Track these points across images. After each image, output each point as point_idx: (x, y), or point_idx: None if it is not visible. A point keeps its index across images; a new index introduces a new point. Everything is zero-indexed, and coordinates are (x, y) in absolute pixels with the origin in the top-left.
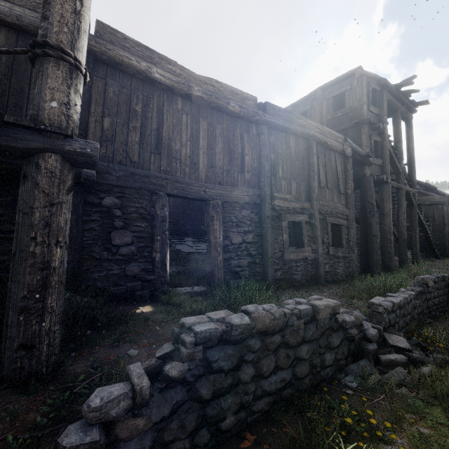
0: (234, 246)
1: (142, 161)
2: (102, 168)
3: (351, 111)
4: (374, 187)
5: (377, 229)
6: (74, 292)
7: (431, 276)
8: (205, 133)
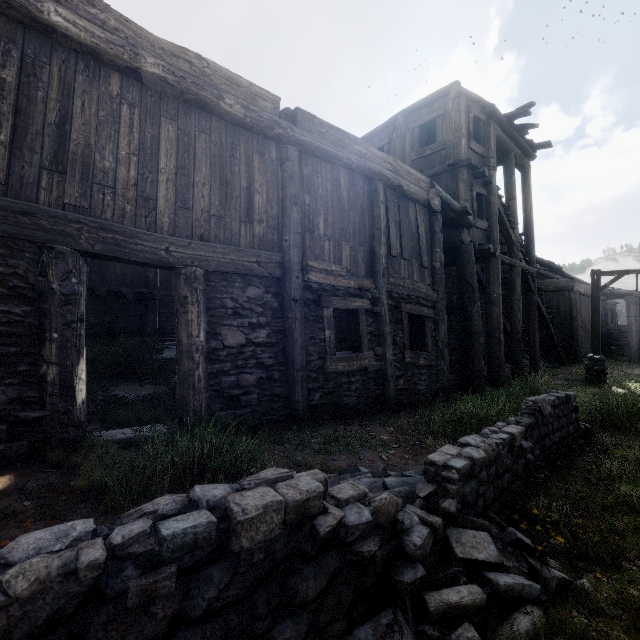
0: (230, 351)
1: (18, 182)
2: None
3: (445, 148)
4: (481, 264)
5: (480, 322)
6: None
7: (549, 397)
8: (171, 146)
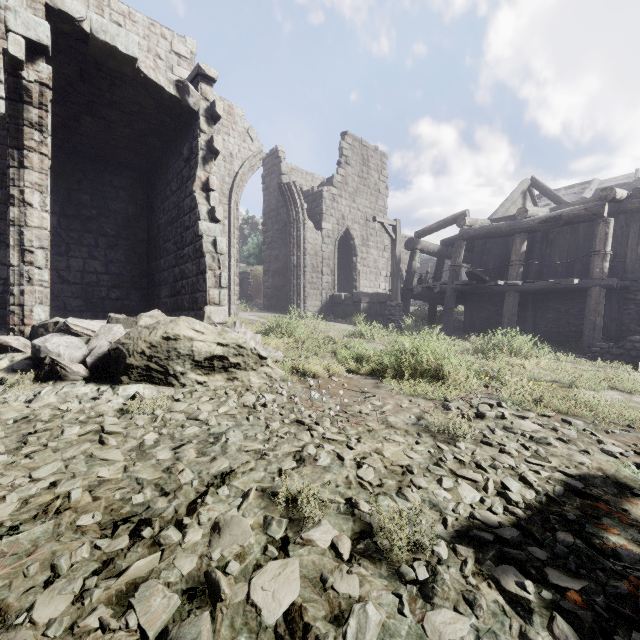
0: None
1: None
2: (636, 277)
3: None
4: None
5: None
6: (611, 341)
7: None
8: None
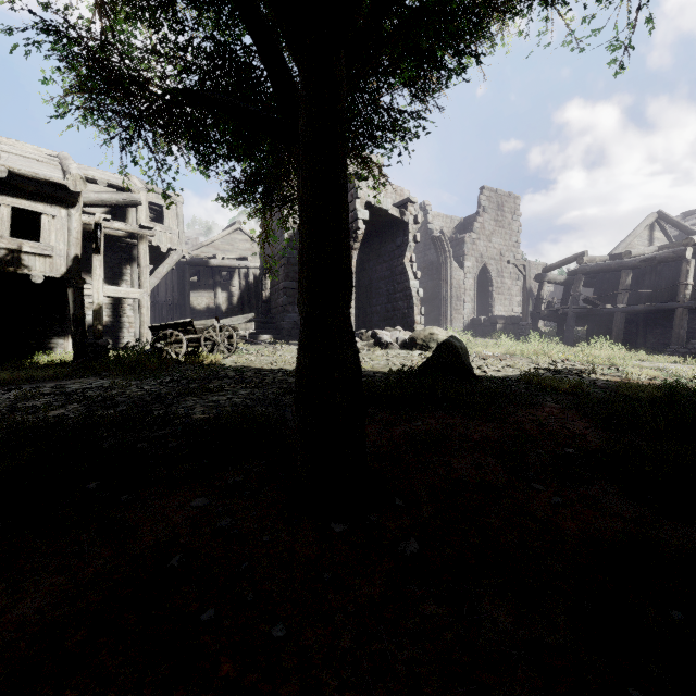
0: None
1: None
2: None
3: None
4: None
5: None
6: None
7: None
8: None
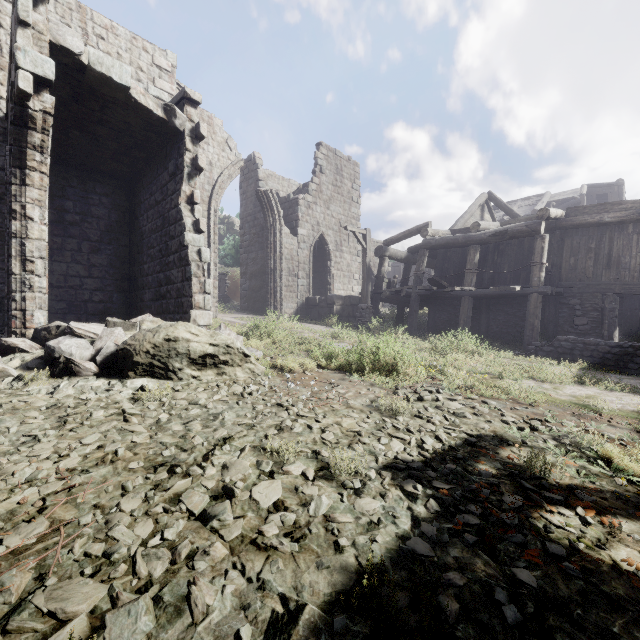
0: None
1: (595, 276)
2: (569, 285)
3: None
4: None
5: None
6: (548, 340)
7: None
8: None
